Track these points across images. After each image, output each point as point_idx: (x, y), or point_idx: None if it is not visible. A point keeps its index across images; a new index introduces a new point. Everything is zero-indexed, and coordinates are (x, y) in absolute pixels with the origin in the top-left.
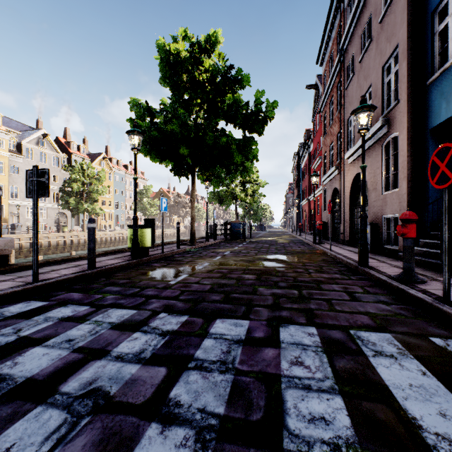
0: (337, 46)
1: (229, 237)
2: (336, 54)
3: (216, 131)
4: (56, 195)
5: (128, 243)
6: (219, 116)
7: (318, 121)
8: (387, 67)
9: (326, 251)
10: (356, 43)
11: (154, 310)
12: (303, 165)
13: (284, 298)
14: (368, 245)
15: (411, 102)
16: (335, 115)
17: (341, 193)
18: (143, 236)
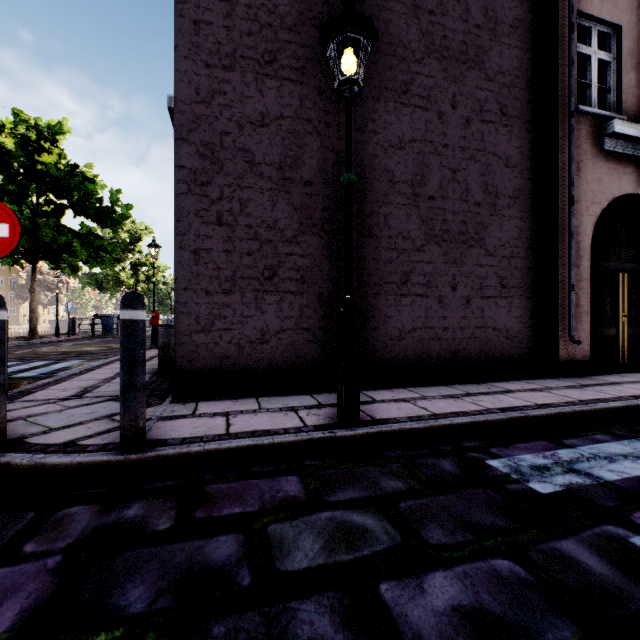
0: None
1: (100, 333)
2: None
3: (56, 227)
4: None
5: None
6: (64, 208)
7: None
8: None
9: None
10: None
11: None
12: None
13: (61, 357)
14: None
15: None
16: None
17: None
18: None
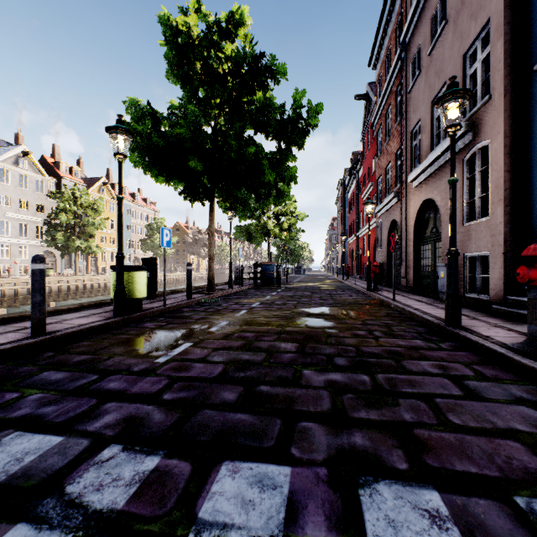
0: (396, 41)
1: (259, 282)
2: (395, 50)
3: (241, 140)
4: (41, 230)
5: (111, 292)
6: (245, 121)
7: (370, 140)
8: (470, 54)
9: (388, 301)
10: (423, 31)
11: (99, 435)
12: (350, 195)
13: (349, 394)
14: (443, 293)
15: (509, 96)
16: (393, 128)
17: (402, 227)
18: (133, 283)
